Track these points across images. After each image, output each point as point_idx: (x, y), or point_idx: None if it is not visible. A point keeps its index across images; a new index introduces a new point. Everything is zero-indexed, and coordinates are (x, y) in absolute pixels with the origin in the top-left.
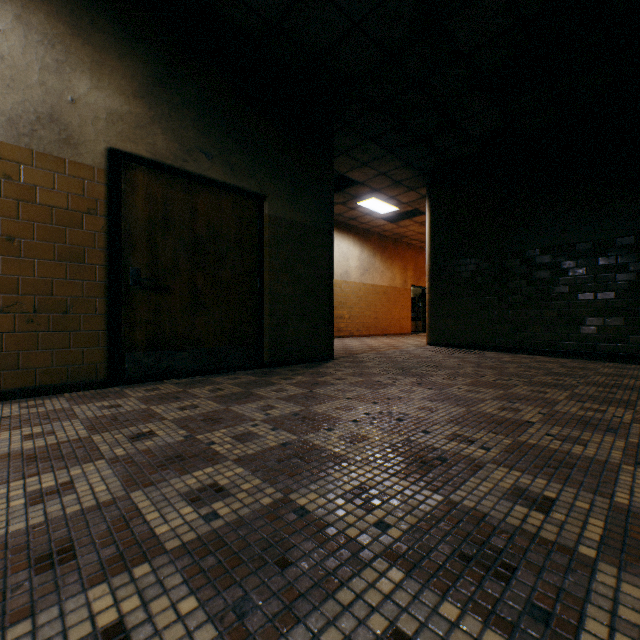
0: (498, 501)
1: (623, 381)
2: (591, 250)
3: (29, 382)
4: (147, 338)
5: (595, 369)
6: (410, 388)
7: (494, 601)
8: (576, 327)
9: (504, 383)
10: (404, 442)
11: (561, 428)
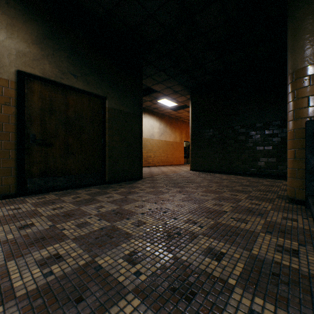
0: (199, 256)
1: (272, 188)
2: (262, 127)
3: None
4: (40, 170)
5: (262, 182)
6: (175, 194)
7: (180, 313)
8: (256, 162)
9: (220, 190)
10: (163, 224)
11: (238, 214)
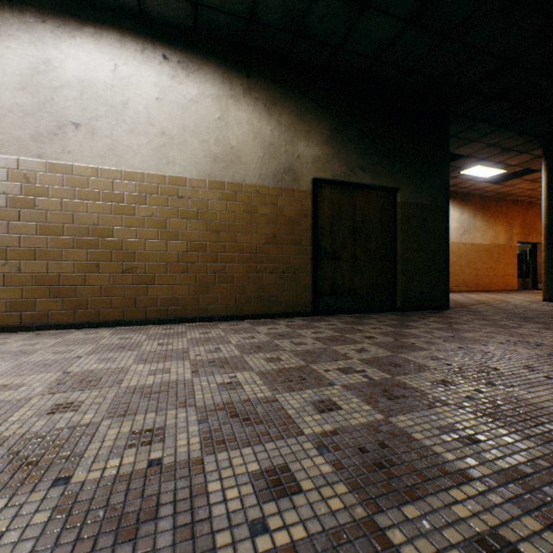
0: None
1: None
2: None
3: (281, 310)
4: (329, 288)
5: None
6: (538, 330)
7: None
8: None
9: None
10: (547, 355)
11: None
